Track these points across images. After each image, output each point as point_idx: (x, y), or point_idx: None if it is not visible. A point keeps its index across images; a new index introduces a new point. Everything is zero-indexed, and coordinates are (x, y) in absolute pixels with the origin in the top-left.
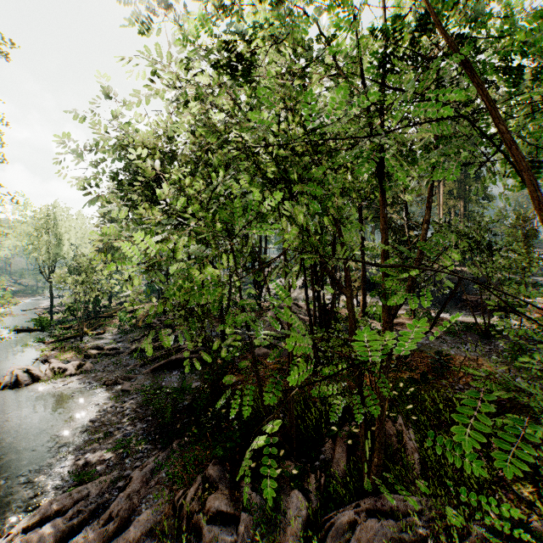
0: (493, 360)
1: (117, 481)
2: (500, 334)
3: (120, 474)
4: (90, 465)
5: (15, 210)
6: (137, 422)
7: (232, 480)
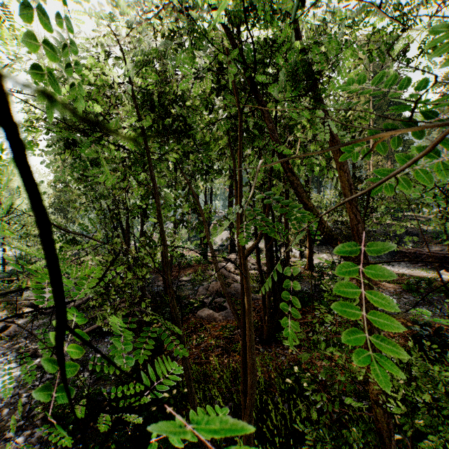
0: None
1: None
2: None
3: None
4: None
5: None
6: (38, 424)
7: None
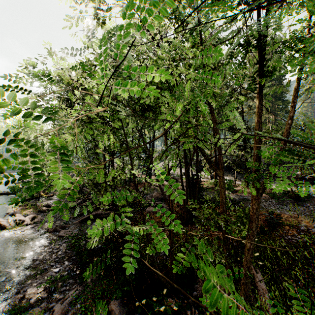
0: (309, 217)
1: (43, 312)
2: (307, 198)
3: (47, 306)
4: (26, 297)
5: (1, 120)
6: (65, 260)
7: (128, 312)
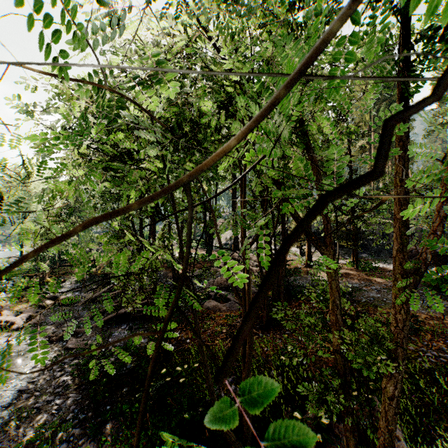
0: None
1: None
2: None
3: None
4: None
5: None
6: (72, 391)
7: None
